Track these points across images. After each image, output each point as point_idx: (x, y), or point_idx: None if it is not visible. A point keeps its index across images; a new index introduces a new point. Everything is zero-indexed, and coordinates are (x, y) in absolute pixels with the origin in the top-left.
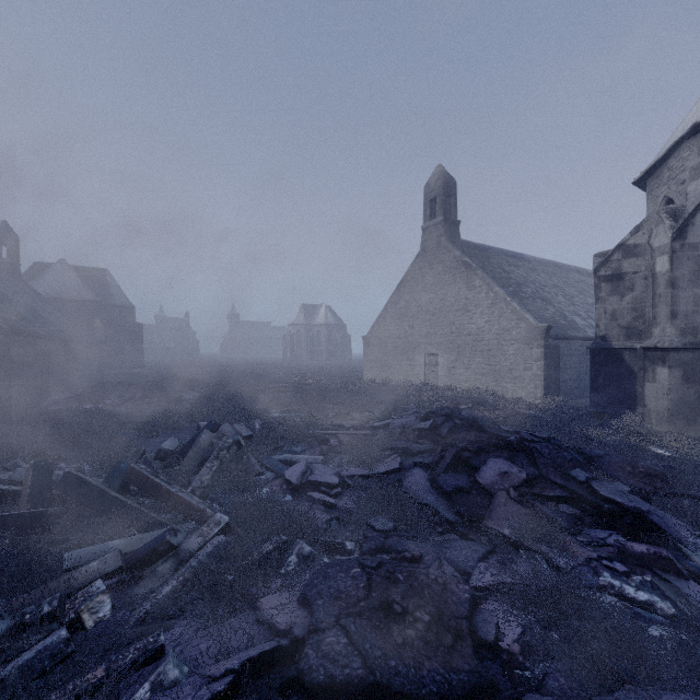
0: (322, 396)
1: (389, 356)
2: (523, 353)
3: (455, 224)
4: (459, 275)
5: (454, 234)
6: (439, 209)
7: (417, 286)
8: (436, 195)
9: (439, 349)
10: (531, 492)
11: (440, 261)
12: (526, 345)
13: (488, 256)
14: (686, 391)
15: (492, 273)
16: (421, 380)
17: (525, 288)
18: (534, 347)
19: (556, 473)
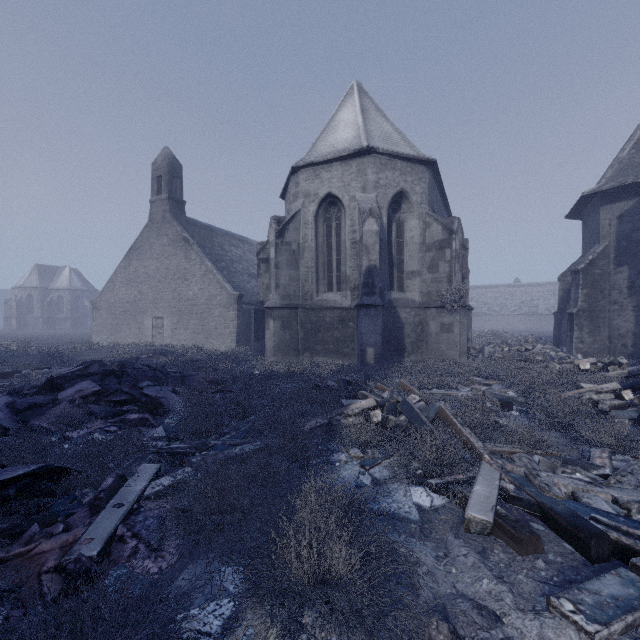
0: (3, 359)
1: (119, 319)
2: (224, 315)
3: (181, 203)
4: (180, 248)
5: (180, 212)
6: (164, 187)
7: (145, 254)
8: (163, 173)
9: (164, 313)
10: (105, 401)
11: (165, 234)
12: (226, 308)
13: (212, 235)
14: (284, 334)
15: (210, 250)
16: (149, 341)
17: (238, 264)
18: (231, 310)
19: (129, 385)
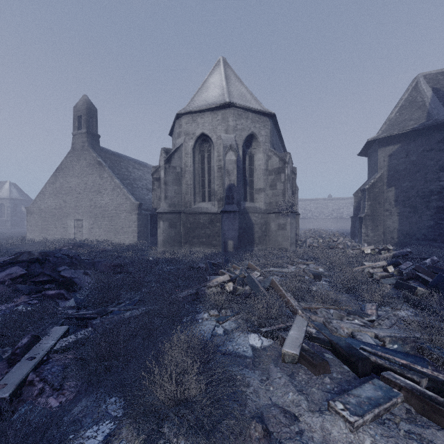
0: None
1: (48, 221)
2: (128, 218)
3: (96, 137)
4: (96, 169)
5: (95, 143)
6: (83, 124)
7: (69, 173)
8: (82, 114)
9: (83, 216)
10: (30, 281)
11: (84, 159)
12: (130, 213)
13: (120, 160)
14: (170, 231)
15: (118, 171)
16: (72, 237)
17: (139, 182)
18: (133, 214)
19: (50, 269)
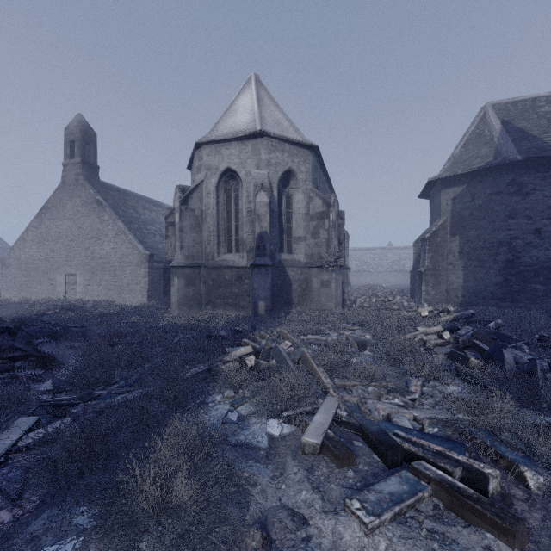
0: None
1: (30, 276)
2: (136, 272)
3: (94, 168)
4: (93, 209)
5: (93, 176)
6: (77, 151)
7: (58, 214)
8: (76, 139)
9: (77, 270)
10: None
11: (78, 196)
12: (138, 266)
13: (126, 199)
14: (188, 290)
15: (123, 212)
16: (62, 297)
17: (150, 226)
18: (142, 268)
19: (23, 341)
